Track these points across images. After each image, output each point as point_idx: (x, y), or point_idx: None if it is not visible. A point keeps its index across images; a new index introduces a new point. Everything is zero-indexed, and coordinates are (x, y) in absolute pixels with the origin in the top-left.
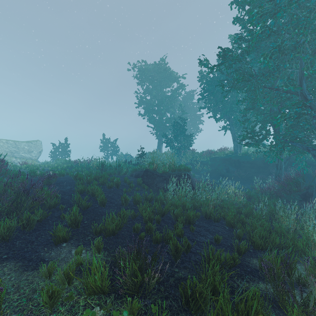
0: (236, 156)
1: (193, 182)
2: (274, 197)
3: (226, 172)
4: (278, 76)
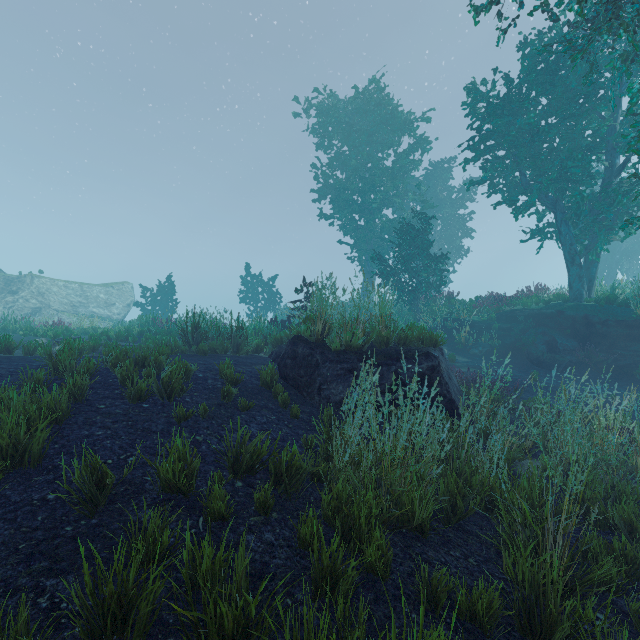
0: (578, 306)
1: (452, 383)
2: None
3: (547, 351)
4: None
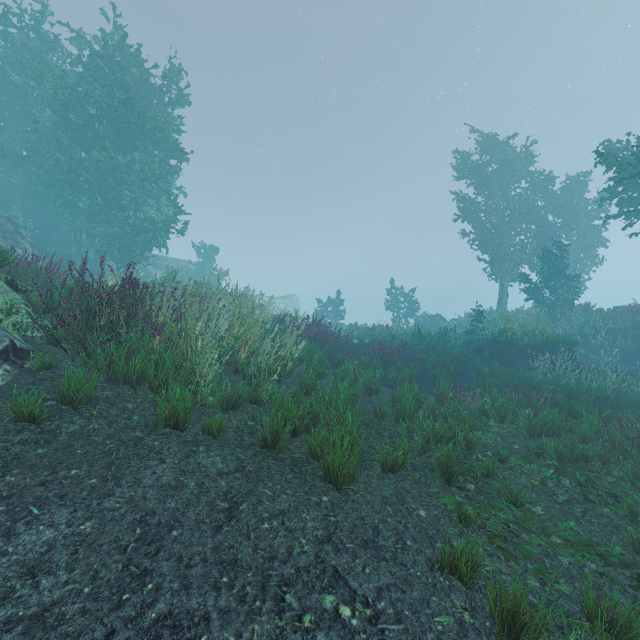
0: None
1: (583, 364)
2: None
3: None
4: None
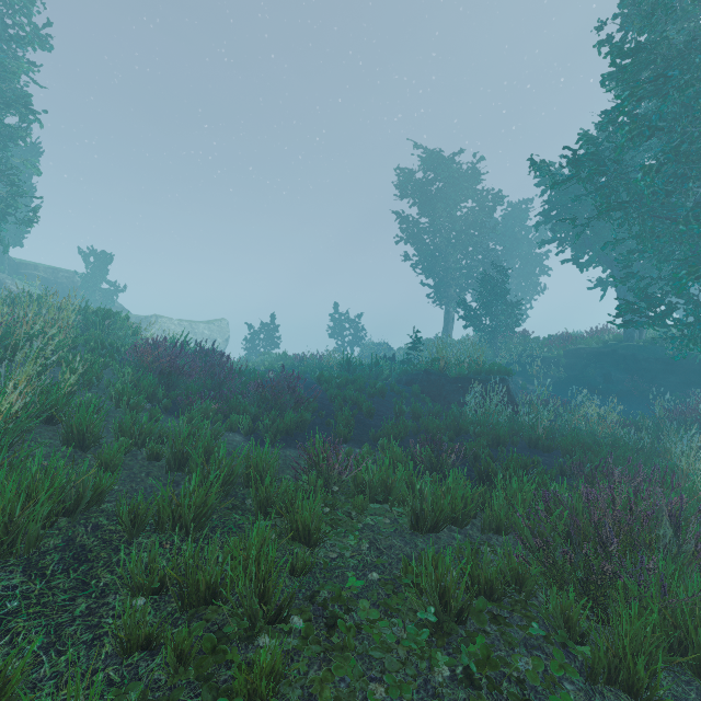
0: (628, 346)
1: (517, 397)
2: (696, 431)
3: (603, 382)
4: (688, 194)
